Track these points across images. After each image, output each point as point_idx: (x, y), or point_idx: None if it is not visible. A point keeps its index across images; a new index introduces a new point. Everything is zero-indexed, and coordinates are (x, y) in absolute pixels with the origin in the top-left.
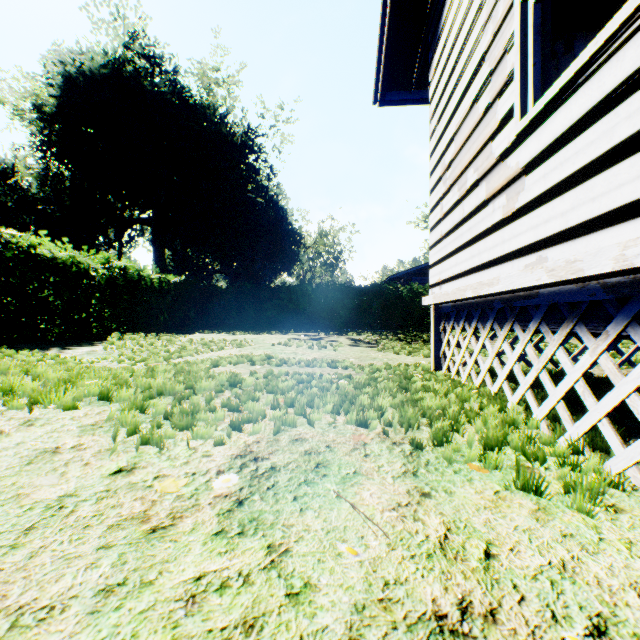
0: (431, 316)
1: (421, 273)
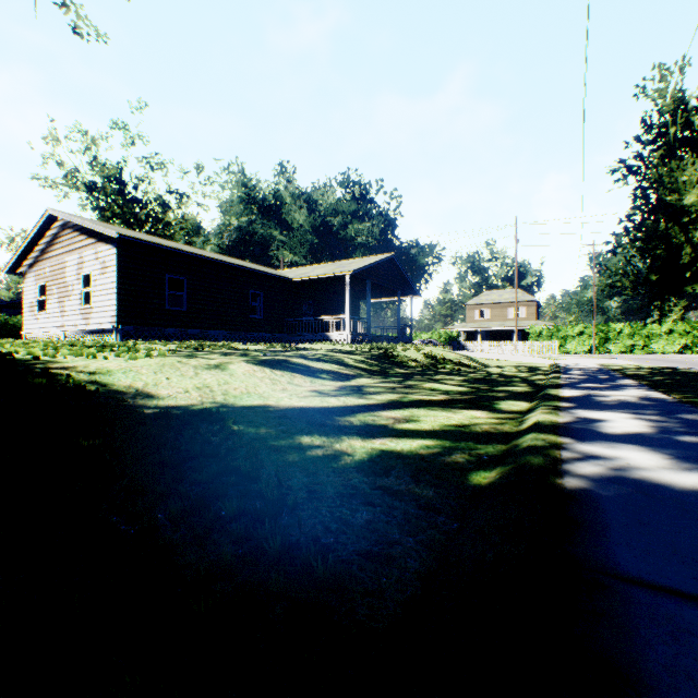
0: (25, 336)
1: (12, 307)
